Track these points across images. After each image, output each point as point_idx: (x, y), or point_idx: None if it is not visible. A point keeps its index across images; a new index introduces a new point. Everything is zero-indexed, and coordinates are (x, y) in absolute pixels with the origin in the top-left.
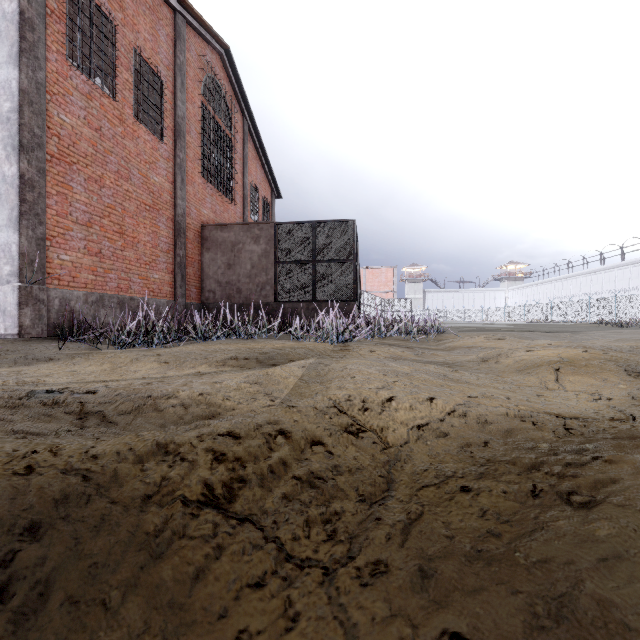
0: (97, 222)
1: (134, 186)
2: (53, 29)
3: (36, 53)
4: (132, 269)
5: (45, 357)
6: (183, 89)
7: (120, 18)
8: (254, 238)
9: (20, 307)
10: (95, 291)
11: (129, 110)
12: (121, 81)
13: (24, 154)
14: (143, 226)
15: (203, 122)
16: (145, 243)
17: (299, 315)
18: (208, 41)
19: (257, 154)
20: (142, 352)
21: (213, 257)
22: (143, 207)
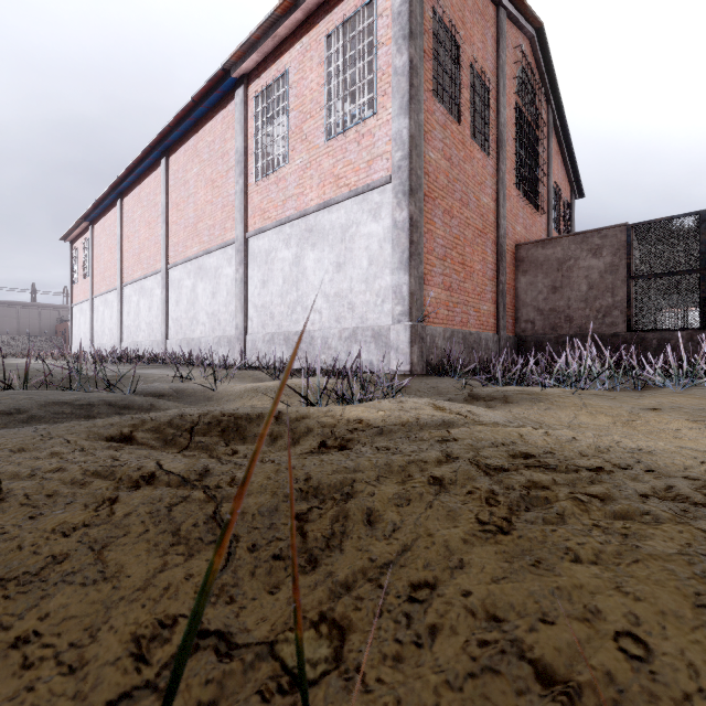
0: (448, 255)
1: (470, 212)
2: (425, 69)
3: (418, 97)
4: (469, 301)
5: (496, 399)
6: (504, 92)
7: (462, 36)
8: (592, 250)
9: (411, 345)
10: (447, 327)
11: (467, 131)
12: (462, 102)
13: (412, 197)
14: (476, 254)
15: (516, 124)
16: (477, 272)
17: (673, 349)
18: (521, 27)
19: (558, 148)
20: (610, 400)
21: (531, 280)
22: (476, 233)
